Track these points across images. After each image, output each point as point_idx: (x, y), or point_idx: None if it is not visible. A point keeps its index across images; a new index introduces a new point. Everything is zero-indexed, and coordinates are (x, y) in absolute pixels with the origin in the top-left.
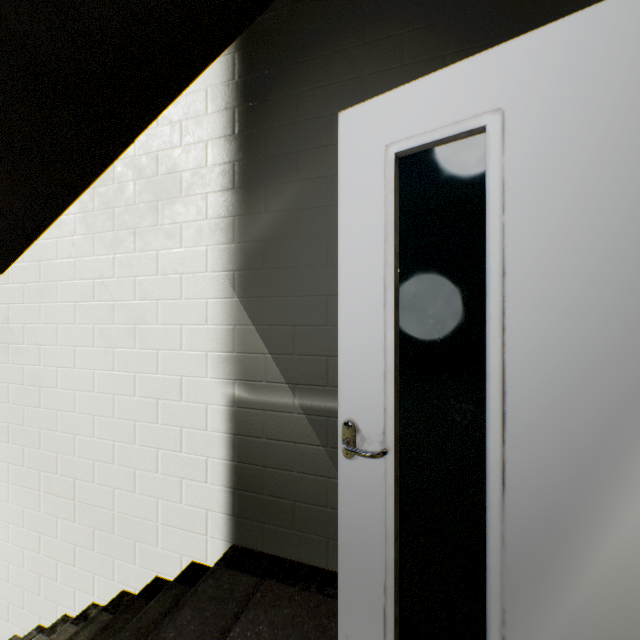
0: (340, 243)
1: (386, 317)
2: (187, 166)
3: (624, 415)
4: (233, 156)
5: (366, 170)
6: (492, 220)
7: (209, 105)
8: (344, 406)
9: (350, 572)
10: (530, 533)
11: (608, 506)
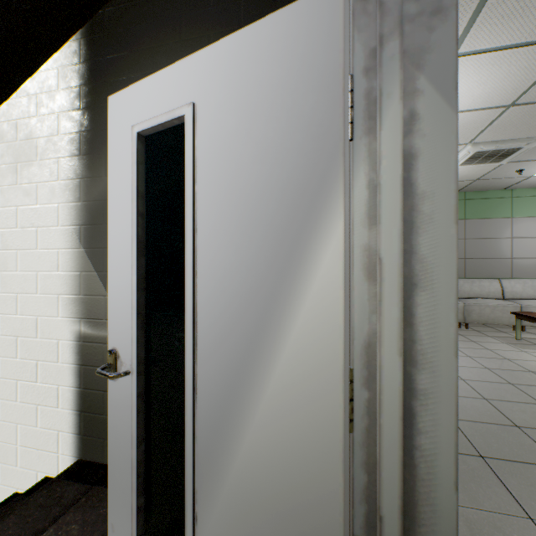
0: (109, 204)
1: (132, 264)
2: (42, 134)
3: (255, 337)
4: (80, 127)
5: (123, 145)
6: (188, 189)
7: (60, 82)
8: (111, 337)
9: (114, 472)
10: (210, 430)
11: (248, 406)
